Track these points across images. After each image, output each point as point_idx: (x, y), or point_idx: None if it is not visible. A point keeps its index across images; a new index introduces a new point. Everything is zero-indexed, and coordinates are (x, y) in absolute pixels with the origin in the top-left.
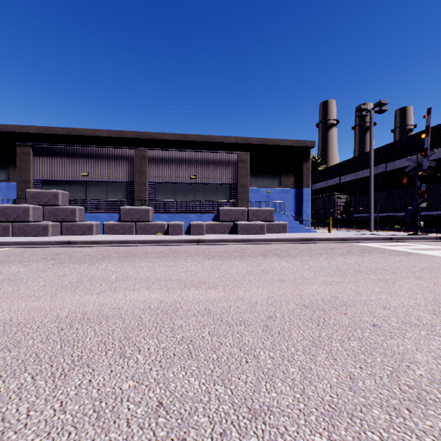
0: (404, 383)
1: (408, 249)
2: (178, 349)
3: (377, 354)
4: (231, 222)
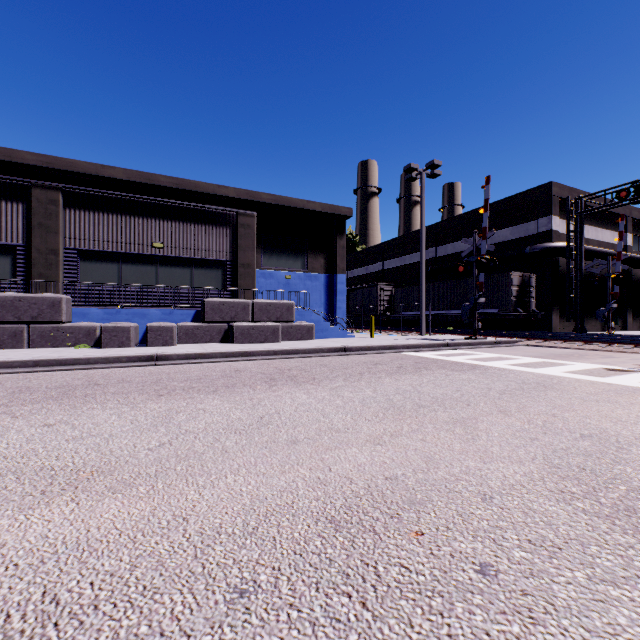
0: None
1: (470, 359)
2: None
3: None
4: (225, 324)
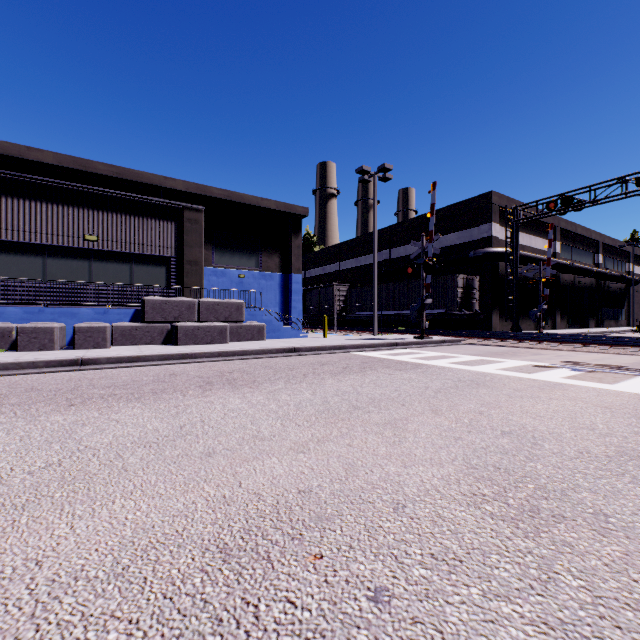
0: None
1: (415, 358)
2: None
3: None
4: (168, 324)
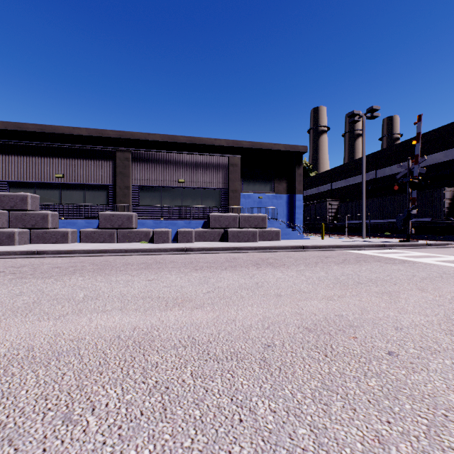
0: (449, 446)
1: (402, 256)
2: (148, 402)
3: (404, 398)
4: (222, 229)
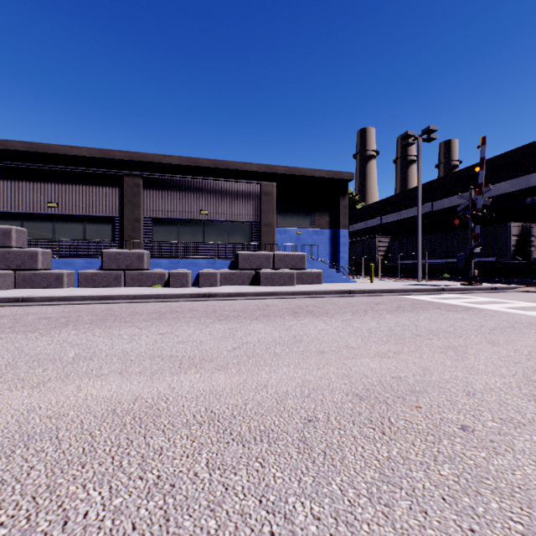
0: None
1: (465, 302)
2: (145, 509)
3: (488, 492)
4: (253, 271)
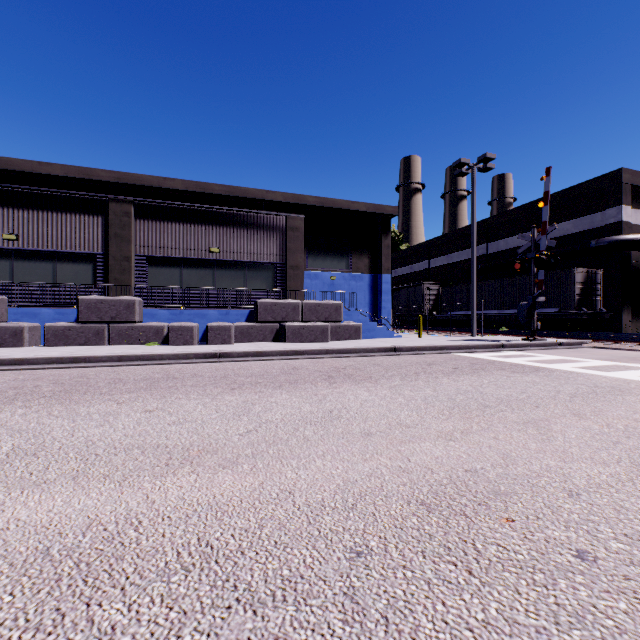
0: None
1: (531, 361)
2: None
3: None
4: (277, 324)
